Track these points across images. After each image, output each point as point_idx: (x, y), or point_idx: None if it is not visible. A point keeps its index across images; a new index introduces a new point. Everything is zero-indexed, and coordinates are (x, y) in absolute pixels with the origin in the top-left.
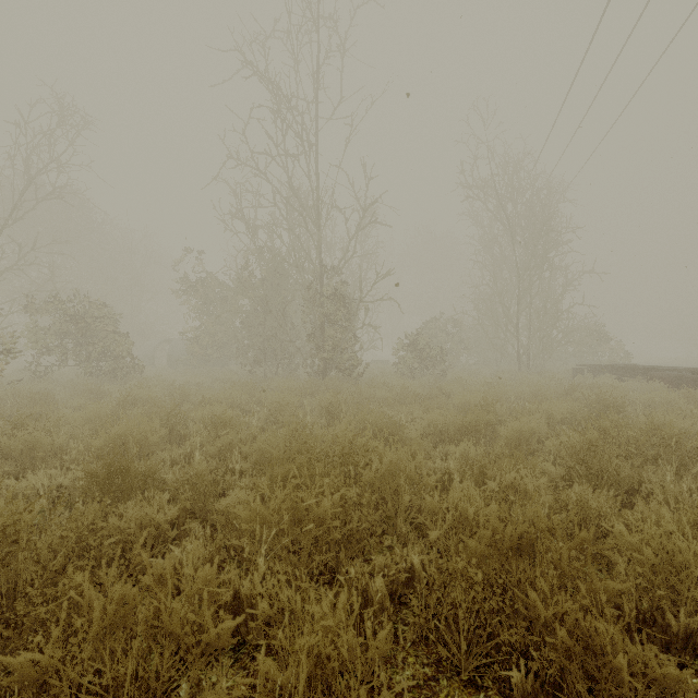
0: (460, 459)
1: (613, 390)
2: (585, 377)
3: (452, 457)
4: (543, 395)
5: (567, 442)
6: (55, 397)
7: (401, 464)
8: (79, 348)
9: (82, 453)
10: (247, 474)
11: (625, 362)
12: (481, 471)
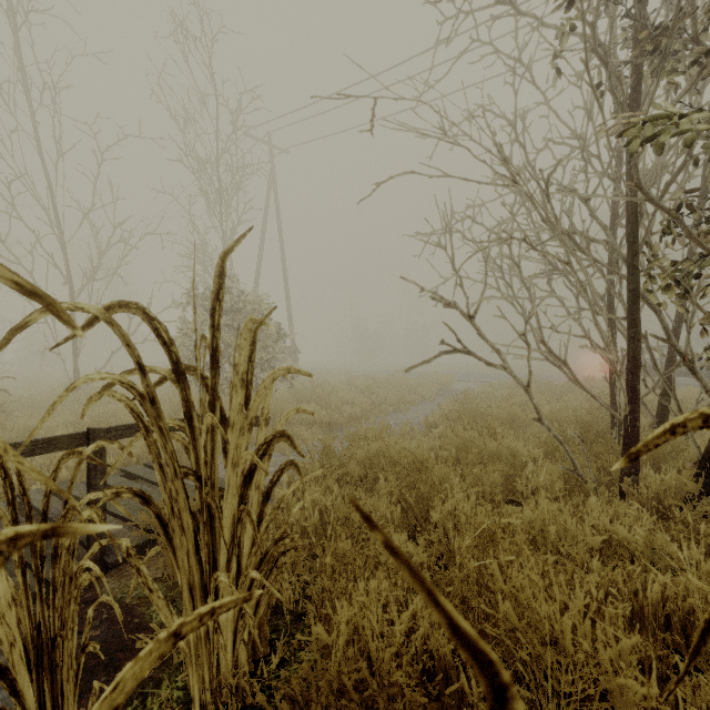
0: None
1: None
2: None
3: None
4: None
5: None
6: None
7: None
8: None
9: None
10: None
11: None
12: None
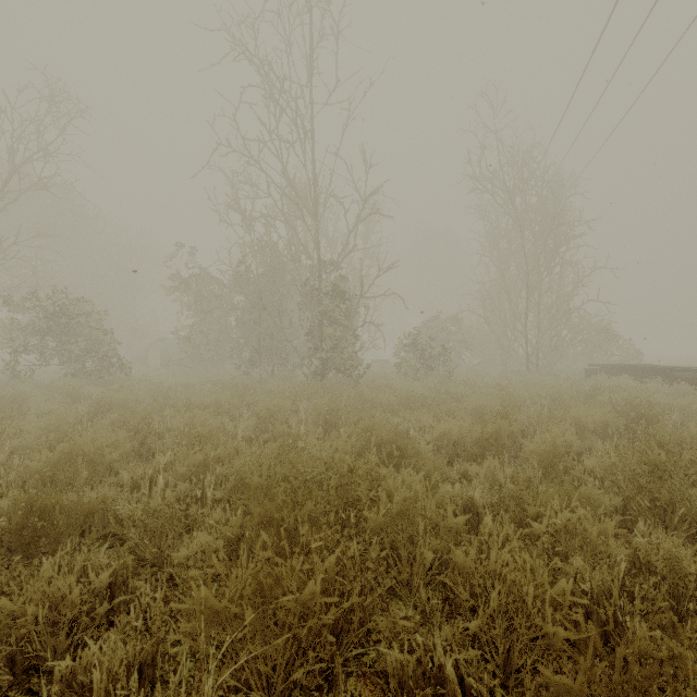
0: (486, 484)
1: (640, 394)
2: (601, 379)
3: (476, 482)
4: (563, 399)
5: (625, 466)
6: (26, 401)
7: (418, 500)
8: (61, 347)
9: (21, 475)
10: (217, 509)
11: (637, 362)
12: (517, 504)
